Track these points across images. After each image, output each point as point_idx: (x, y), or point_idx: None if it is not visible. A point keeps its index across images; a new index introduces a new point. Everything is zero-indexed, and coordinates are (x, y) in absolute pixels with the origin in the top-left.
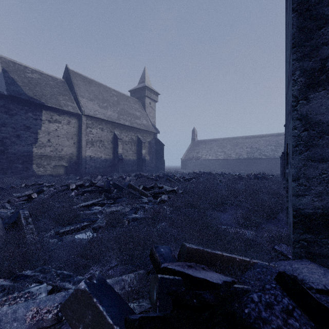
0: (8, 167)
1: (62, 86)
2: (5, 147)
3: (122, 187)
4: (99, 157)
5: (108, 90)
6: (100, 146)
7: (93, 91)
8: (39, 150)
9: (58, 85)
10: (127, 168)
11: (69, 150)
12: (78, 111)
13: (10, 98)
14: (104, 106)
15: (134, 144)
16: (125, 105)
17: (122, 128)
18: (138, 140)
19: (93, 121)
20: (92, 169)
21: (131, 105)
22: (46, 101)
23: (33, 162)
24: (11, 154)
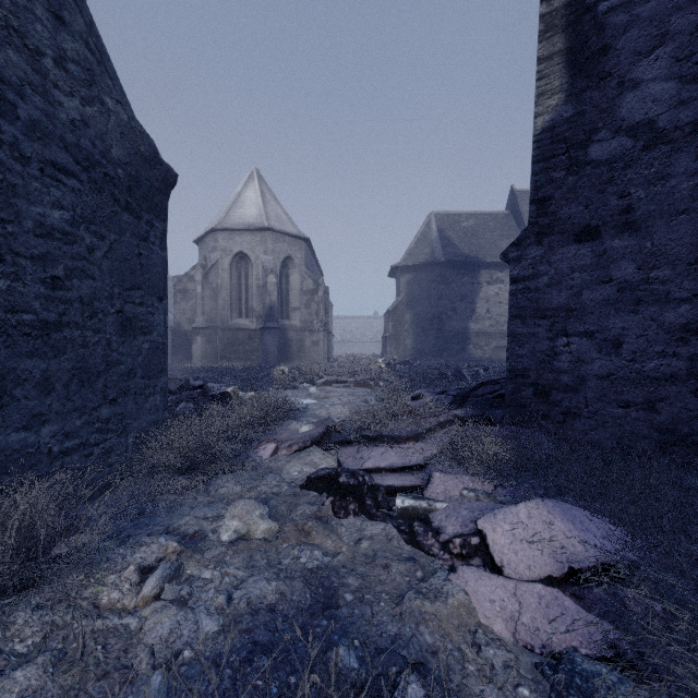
0: (444, 348)
1: (505, 223)
2: (442, 324)
3: None
4: None
5: None
6: None
7: None
8: (476, 325)
9: (499, 224)
10: None
11: None
12: None
13: (446, 264)
14: None
15: None
16: None
17: None
18: None
19: None
20: None
21: None
22: (484, 255)
23: (469, 342)
24: (447, 333)
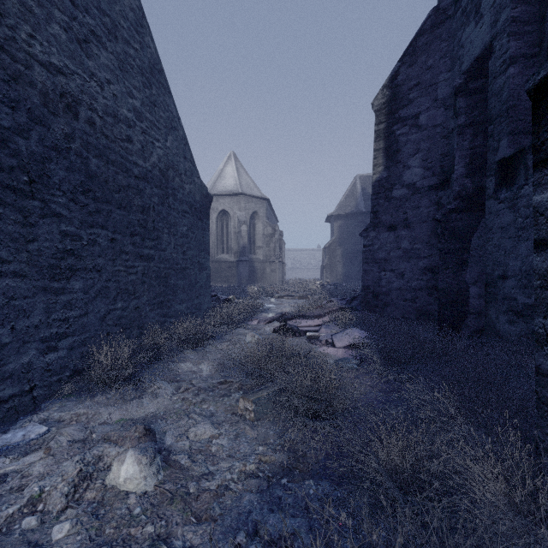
0: None
1: None
2: None
3: None
4: None
5: None
6: None
7: None
8: None
9: None
10: None
11: None
12: None
13: (367, 213)
14: None
15: None
16: None
17: None
18: None
19: None
20: None
21: None
22: None
23: None
24: None
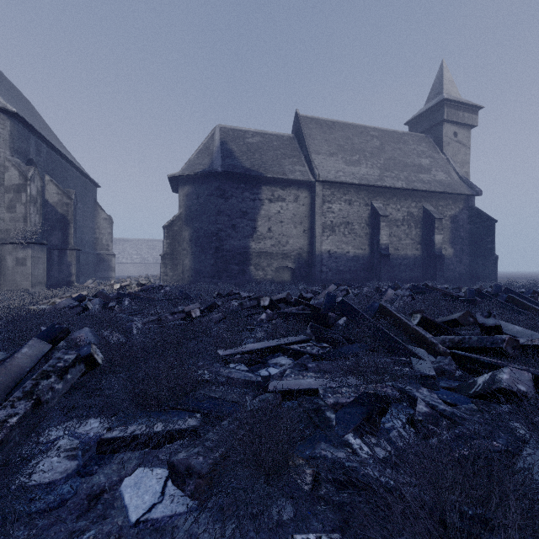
0: (223, 269)
1: (289, 144)
2: (221, 242)
3: (358, 313)
4: (344, 252)
5: (363, 131)
6: (346, 233)
7: (335, 139)
8: (258, 244)
9: (284, 145)
10: (399, 273)
11: (296, 243)
12: (310, 177)
13: (225, 176)
14: (354, 160)
15: (415, 224)
16: (396, 150)
17: (389, 196)
18: (425, 214)
19: (333, 189)
20: (332, 275)
21: (409, 147)
22: (266, 170)
23: (250, 262)
24: (226, 252)
